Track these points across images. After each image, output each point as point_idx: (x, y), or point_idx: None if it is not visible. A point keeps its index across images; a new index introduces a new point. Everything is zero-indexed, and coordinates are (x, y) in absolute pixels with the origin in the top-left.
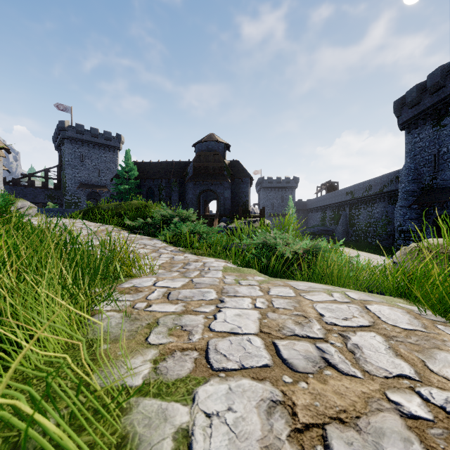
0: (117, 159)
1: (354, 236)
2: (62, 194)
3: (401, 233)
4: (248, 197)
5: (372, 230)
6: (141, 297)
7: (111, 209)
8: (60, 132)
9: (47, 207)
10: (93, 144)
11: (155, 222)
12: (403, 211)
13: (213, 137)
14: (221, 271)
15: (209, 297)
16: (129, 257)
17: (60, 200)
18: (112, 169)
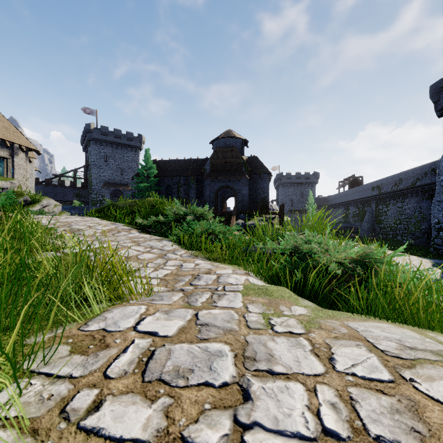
0: (138, 158)
1: (381, 234)
2: (89, 192)
3: (440, 231)
4: (266, 193)
5: (402, 228)
6: (98, 368)
7: (127, 207)
8: (86, 134)
9: (73, 205)
10: (117, 145)
11: (168, 220)
12: (442, 206)
13: (230, 133)
14: (240, 294)
15: (221, 376)
16: (116, 272)
17: (86, 198)
18: (134, 168)
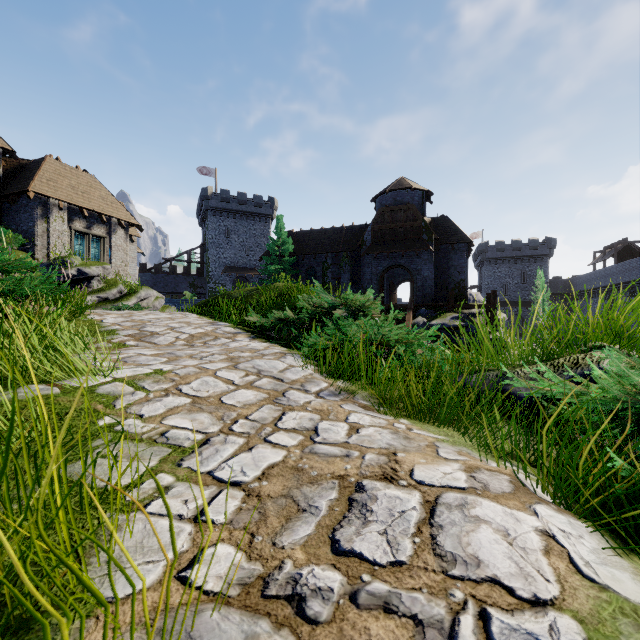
0: (269, 231)
1: None
2: (206, 281)
3: None
4: (464, 274)
5: None
6: None
7: (243, 297)
8: (203, 203)
9: (184, 297)
10: (241, 214)
11: (301, 318)
12: None
13: (404, 183)
14: None
15: None
16: None
17: (203, 289)
18: (263, 245)
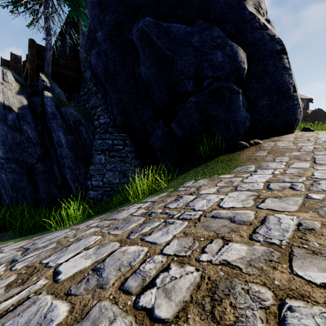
0: None
1: None
2: None
3: None
4: None
5: None
6: None
7: None
8: None
9: None
10: None
11: None
12: None
13: None
14: None
15: None
16: None
17: None
18: None
